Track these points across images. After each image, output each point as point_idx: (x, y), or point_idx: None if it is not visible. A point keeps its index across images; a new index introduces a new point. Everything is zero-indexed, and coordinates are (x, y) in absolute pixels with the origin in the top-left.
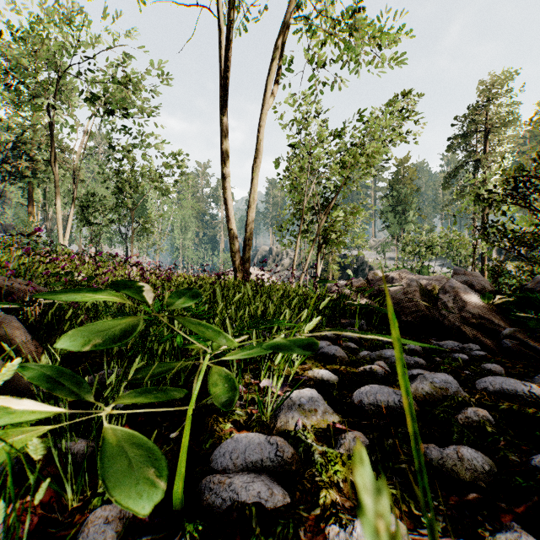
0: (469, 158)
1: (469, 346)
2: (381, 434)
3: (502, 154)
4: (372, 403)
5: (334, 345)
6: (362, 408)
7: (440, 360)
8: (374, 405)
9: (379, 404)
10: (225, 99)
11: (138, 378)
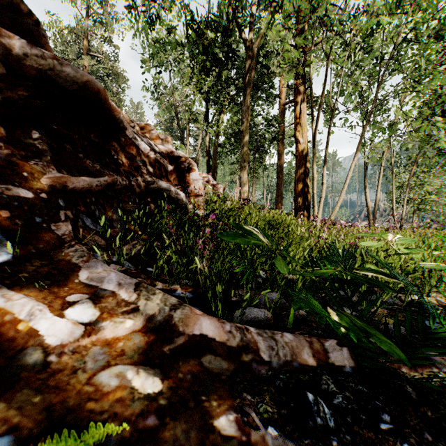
0: None
1: None
2: None
3: None
4: None
5: None
6: None
7: None
8: None
9: None
10: (366, 167)
11: None
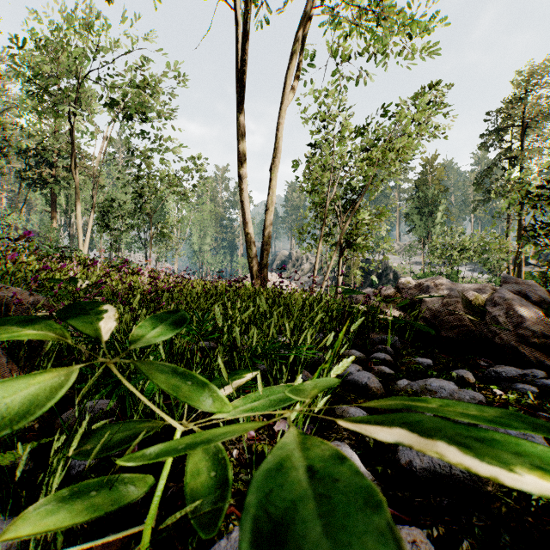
0: (503, 155)
1: (532, 372)
2: (450, 530)
3: (541, 150)
4: (427, 468)
5: (364, 369)
6: (412, 474)
7: (502, 394)
8: (430, 471)
9: (437, 470)
10: (242, 96)
11: (88, 450)
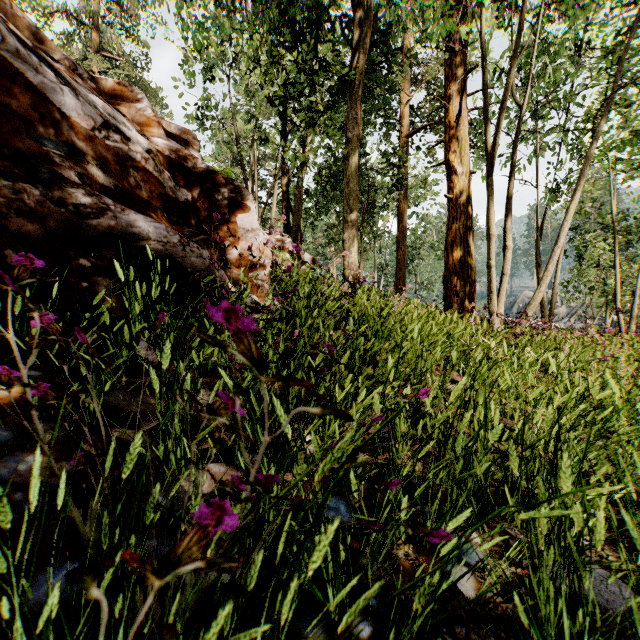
0: None
1: None
2: None
3: None
4: None
5: None
6: None
7: None
8: None
9: None
10: (539, 233)
11: None
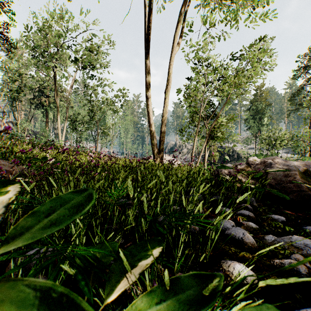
0: (307, 82)
1: None
2: None
3: None
4: None
5: (235, 223)
6: None
7: None
8: None
9: None
10: (148, 49)
11: None
